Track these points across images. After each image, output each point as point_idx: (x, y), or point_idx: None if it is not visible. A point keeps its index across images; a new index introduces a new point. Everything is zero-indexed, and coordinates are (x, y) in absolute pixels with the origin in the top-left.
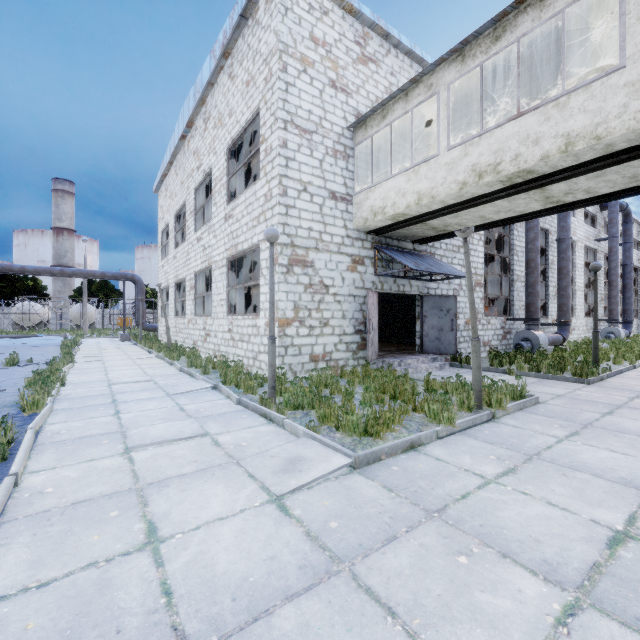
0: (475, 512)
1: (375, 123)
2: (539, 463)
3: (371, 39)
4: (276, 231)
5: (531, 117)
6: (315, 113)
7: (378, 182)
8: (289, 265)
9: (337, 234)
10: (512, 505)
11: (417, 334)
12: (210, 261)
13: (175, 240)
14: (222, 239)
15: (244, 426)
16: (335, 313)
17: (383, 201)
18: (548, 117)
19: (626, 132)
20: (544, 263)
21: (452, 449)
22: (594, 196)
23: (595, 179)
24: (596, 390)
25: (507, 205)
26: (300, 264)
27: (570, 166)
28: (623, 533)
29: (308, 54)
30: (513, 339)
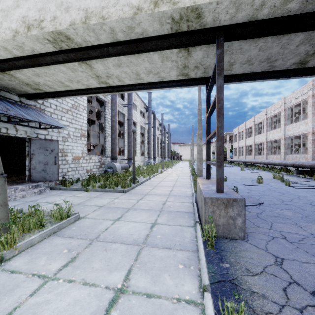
0: None
1: None
2: None
3: None
4: None
5: None
6: None
7: None
8: None
9: None
10: None
11: (27, 167)
12: None
13: None
14: None
15: None
16: None
17: None
18: None
19: (118, 18)
20: (123, 130)
21: None
22: (124, 84)
23: (118, 68)
24: (126, 197)
25: (73, 75)
26: None
27: (96, 44)
28: None
29: None
30: (105, 167)
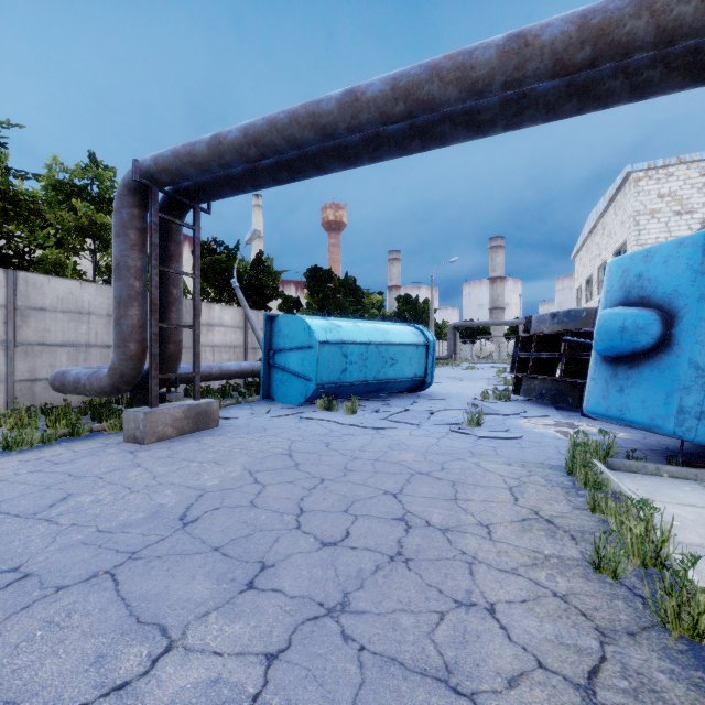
0: None
1: None
2: None
3: None
4: None
5: None
6: (661, 237)
7: None
8: None
9: None
10: None
11: None
12: None
13: (586, 297)
14: None
15: None
16: None
17: None
18: None
19: None
20: None
21: None
22: None
23: None
24: None
25: None
26: None
27: None
28: None
29: (655, 207)
30: None
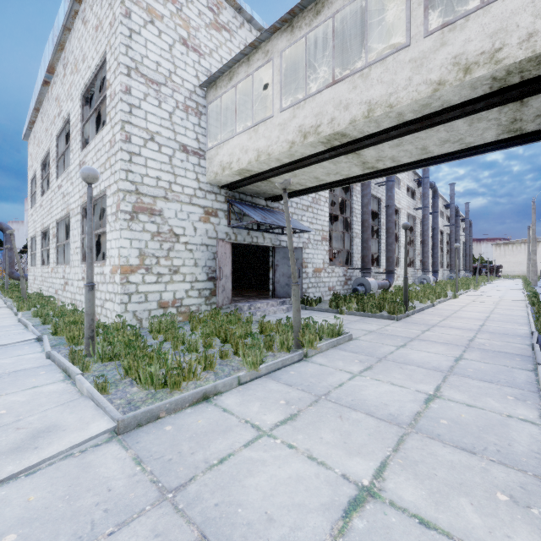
0: (221, 483)
1: (224, 84)
2: (323, 405)
3: (225, 9)
4: (93, 171)
5: (343, 85)
6: (164, 66)
7: (226, 139)
8: (133, 212)
9: (189, 186)
10: (269, 466)
11: (271, 281)
12: (68, 209)
13: (42, 188)
14: (77, 186)
15: (28, 386)
16: (186, 261)
17: (230, 157)
18: (355, 86)
19: (411, 102)
20: (377, 224)
21: (247, 396)
22: (399, 165)
23: (396, 148)
24: (401, 325)
25: (334, 168)
26: (146, 212)
27: (374, 132)
28: (367, 490)
29: (156, 6)
30: (352, 284)
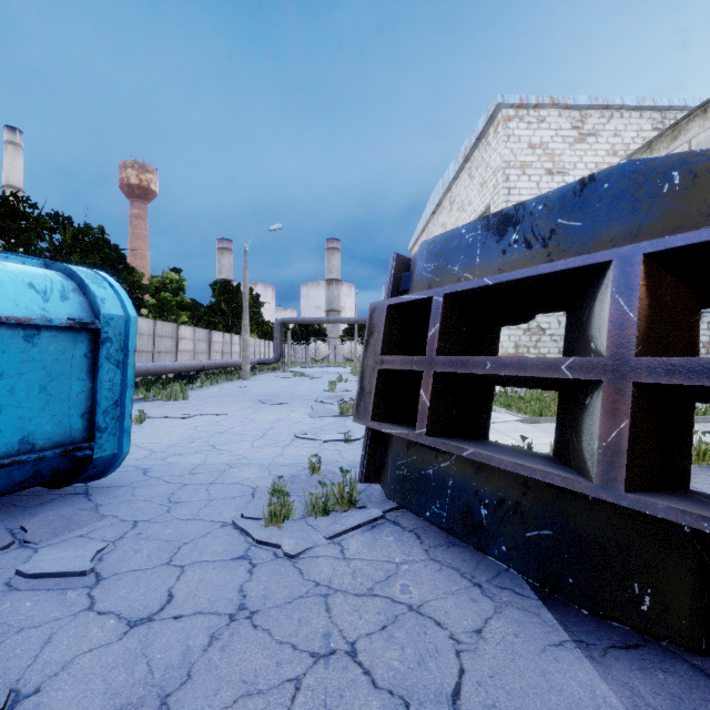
0: None
1: None
2: None
3: (589, 117)
4: None
5: None
6: None
7: None
8: None
9: None
10: None
11: None
12: None
13: None
14: None
15: None
16: (551, 349)
17: None
18: None
19: None
20: None
21: None
22: None
23: None
24: None
25: None
26: None
27: None
28: None
29: (526, 160)
30: None
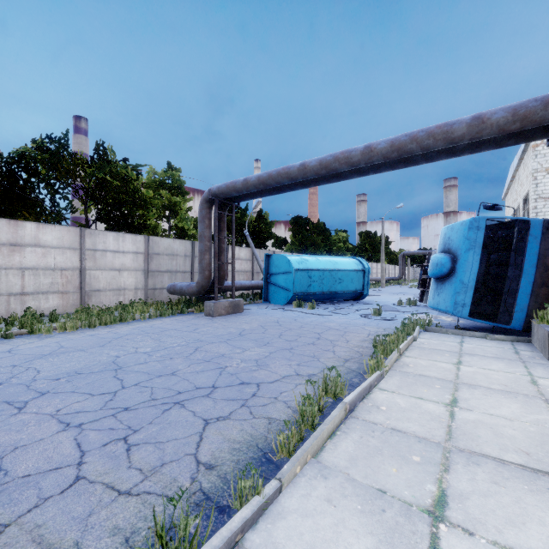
0: None
1: None
2: None
3: None
4: None
5: None
6: None
7: None
8: None
9: None
10: None
11: None
12: None
13: None
14: None
15: None
16: None
17: None
18: None
19: None
20: None
21: None
22: None
23: None
24: None
25: None
26: None
27: None
28: None
29: None
30: None
